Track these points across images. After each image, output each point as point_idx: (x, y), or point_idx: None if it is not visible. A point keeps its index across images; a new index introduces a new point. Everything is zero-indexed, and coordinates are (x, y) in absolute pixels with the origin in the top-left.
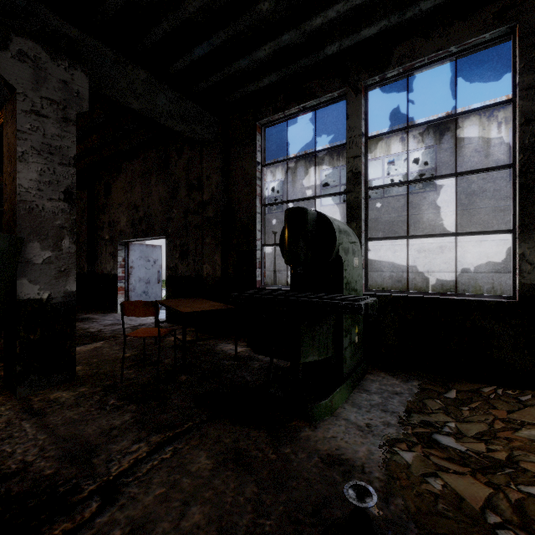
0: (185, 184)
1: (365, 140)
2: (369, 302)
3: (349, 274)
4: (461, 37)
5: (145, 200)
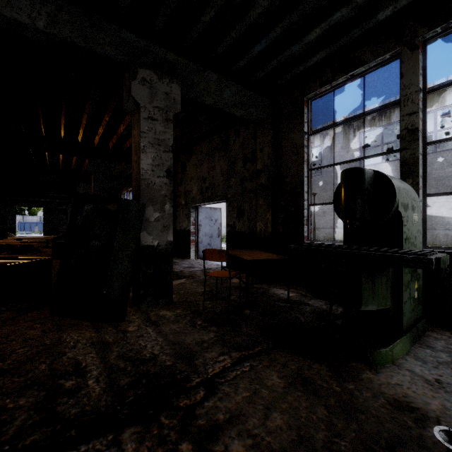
0: (241, 158)
1: (423, 95)
2: (441, 256)
3: (408, 230)
4: None
5: (210, 173)
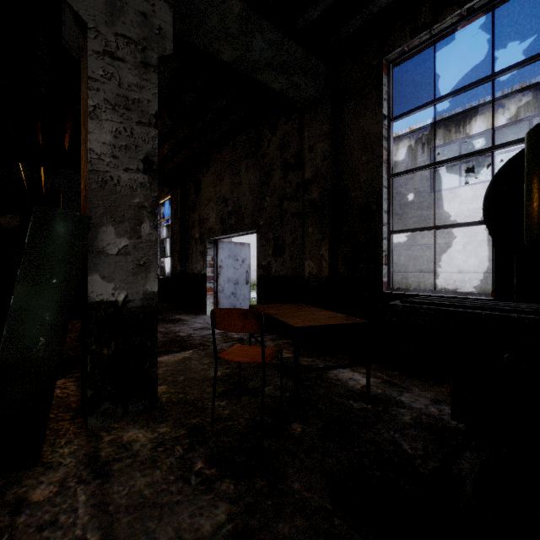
0: (279, 165)
1: None
2: None
3: None
4: None
5: (235, 191)
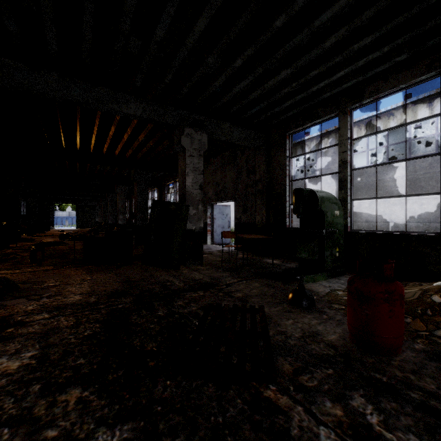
0: (245, 170)
1: (350, 141)
2: (328, 230)
3: (330, 219)
4: (406, 79)
5: (223, 179)
